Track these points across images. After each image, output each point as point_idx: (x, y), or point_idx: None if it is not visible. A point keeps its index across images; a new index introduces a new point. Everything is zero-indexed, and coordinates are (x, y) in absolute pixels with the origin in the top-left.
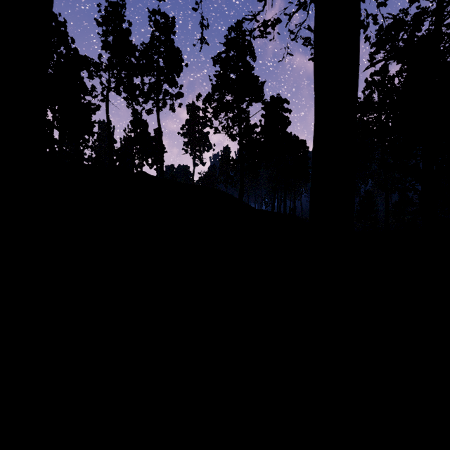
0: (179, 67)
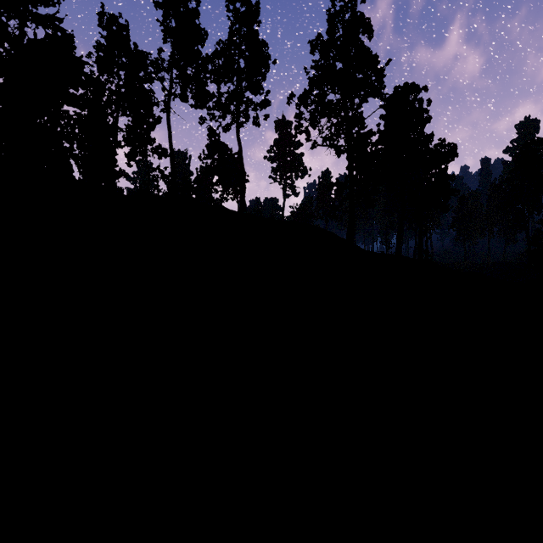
0: (265, 65)
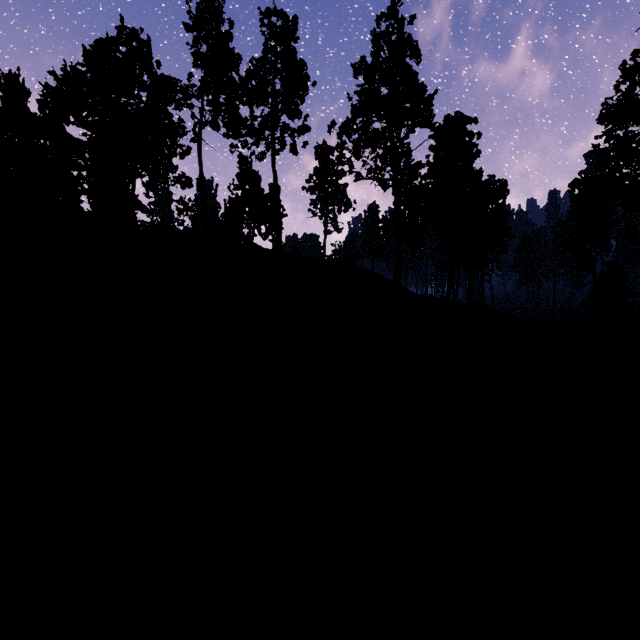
0: (303, 87)
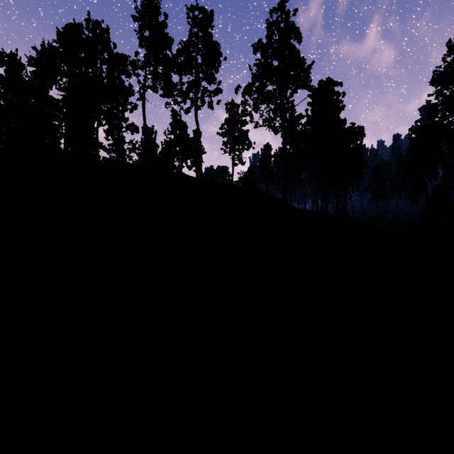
0: (217, 61)
